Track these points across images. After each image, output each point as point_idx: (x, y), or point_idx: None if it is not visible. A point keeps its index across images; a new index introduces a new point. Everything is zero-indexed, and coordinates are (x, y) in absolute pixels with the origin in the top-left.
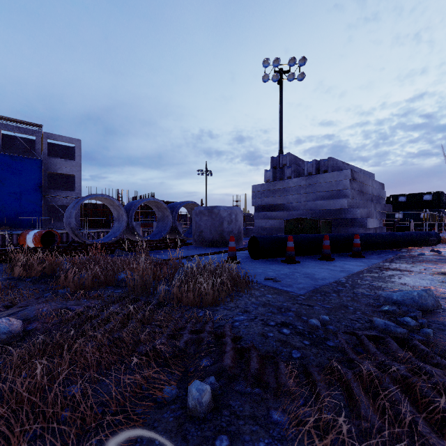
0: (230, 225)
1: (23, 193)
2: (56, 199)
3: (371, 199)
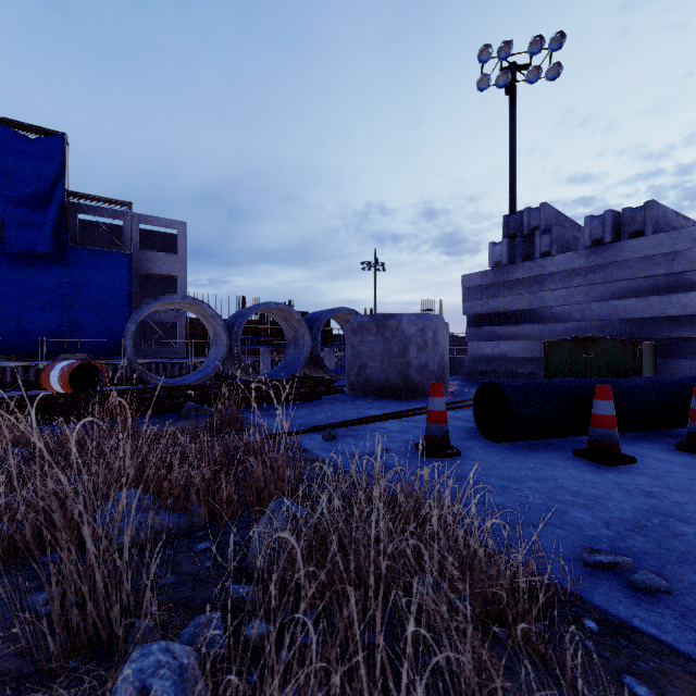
0: (422, 353)
1: (106, 304)
2: (152, 313)
3: None
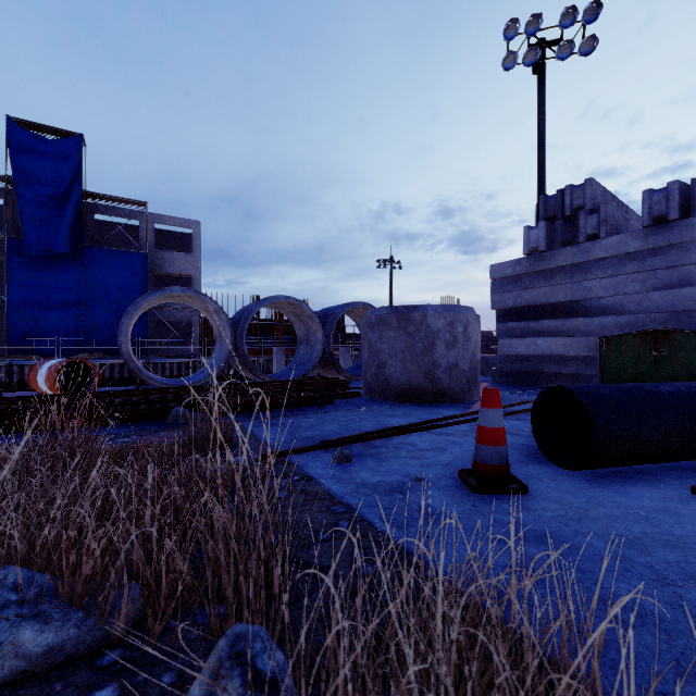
0: (451, 350)
1: (121, 304)
2: (167, 312)
3: None
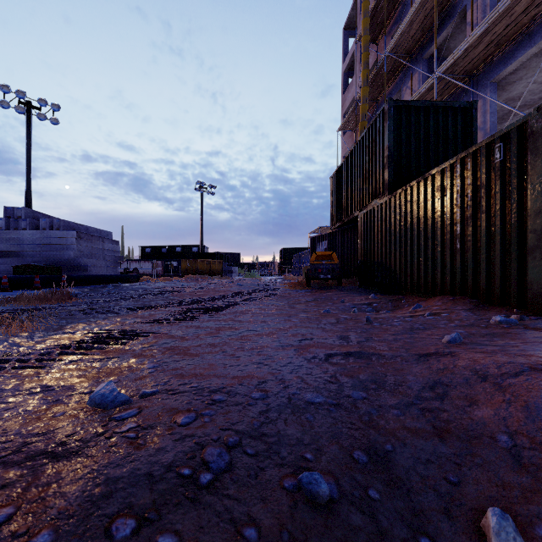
0: None
1: None
2: None
3: (102, 252)
